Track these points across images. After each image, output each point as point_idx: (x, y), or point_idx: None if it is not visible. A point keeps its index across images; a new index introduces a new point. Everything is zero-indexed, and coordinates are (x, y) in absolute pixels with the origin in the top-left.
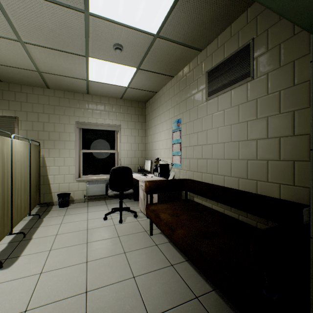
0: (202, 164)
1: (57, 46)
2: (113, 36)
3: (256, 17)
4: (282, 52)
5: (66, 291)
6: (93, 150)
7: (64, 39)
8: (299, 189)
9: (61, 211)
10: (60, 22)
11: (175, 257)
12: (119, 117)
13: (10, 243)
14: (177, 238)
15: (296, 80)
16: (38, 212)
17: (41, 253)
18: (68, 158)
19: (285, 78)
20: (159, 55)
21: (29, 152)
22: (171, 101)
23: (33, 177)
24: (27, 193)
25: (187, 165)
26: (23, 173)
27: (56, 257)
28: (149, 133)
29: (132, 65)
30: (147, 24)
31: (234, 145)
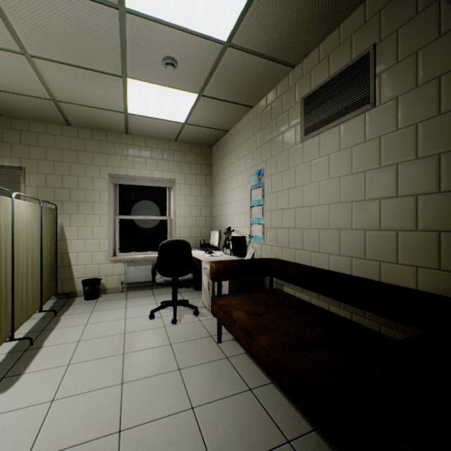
0: (295, 236)
1: (80, 62)
2: (163, 46)
3: (378, 12)
4: (421, 64)
5: (89, 429)
6: (134, 216)
7: (89, 51)
8: (448, 274)
9: (87, 305)
10: (83, 23)
11: (255, 376)
12: (172, 168)
13: (10, 354)
14: (258, 349)
15: (442, 106)
16: (54, 307)
17: (54, 369)
18: (98, 227)
19: (425, 104)
20: (231, 75)
21: (40, 218)
22: (249, 144)
23: (46, 256)
24: (36, 279)
25: (273, 238)
26: (30, 249)
27: (77, 376)
28: (217, 191)
29: (191, 90)
30: (214, 26)
31: (345, 208)
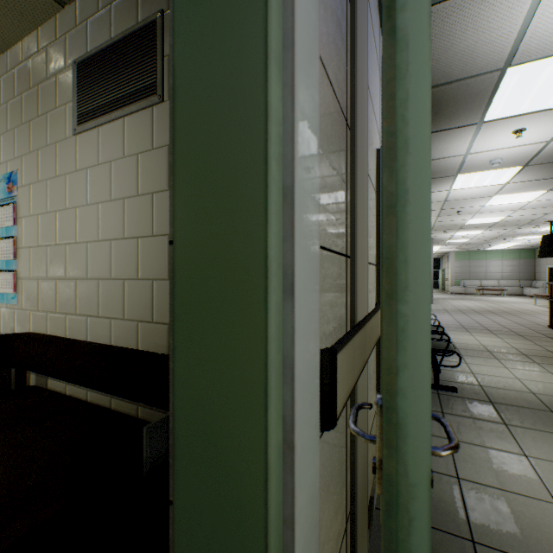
0: (66, 291)
1: None
2: None
3: None
4: None
5: None
6: None
7: None
8: None
9: None
10: None
11: None
12: None
13: None
14: None
15: None
16: None
17: None
18: None
19: None
20: None
21: None
22: None
23: None
24: None
25: (33, 296)
26: None
27: None
28: None
29: None
30: None
31: (131, 246)
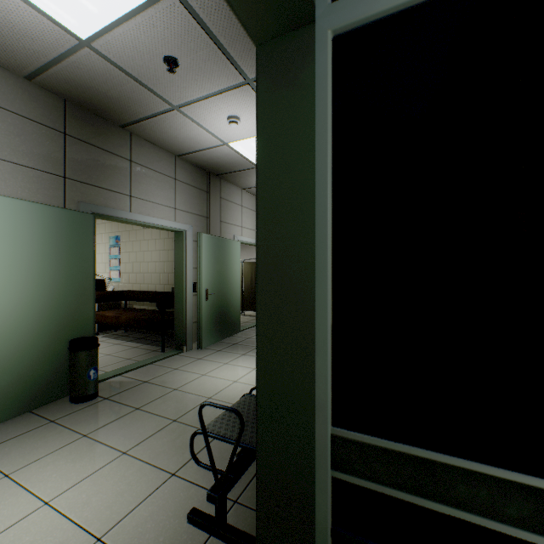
0: (141, 277)
1: None
2: None
3: None
4: None
5: None
6: None
7: None
8: None
9: None
10: None
11: (119, 342)
12: None
13: None
14: (123, 320)
15: None
16: None
17: None
18: None
19: None
20: None
21: None
22: None
23: None
24: None
25: (127, 279)
26: None
27: None
28: None
29: None
30: None
31: (162, 264)
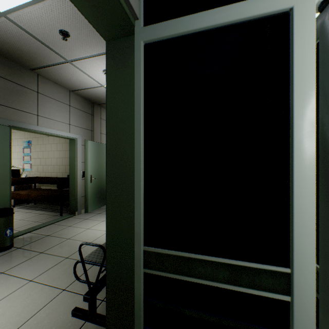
0: (46, 168)
1: None
2: None
3: None
4: None
5: None
6: None
7: None
8: None
9: None
10: None
11: (30, 211)
12: None
13: None
14: (33, 196)
15: None
16: None
17: None
18: None
19: None
20: None
21: None
22: None
23: None
24: None
25: (36, 169)
26: None
27: None
28: None
29: None
30: None
31: (62, 159)
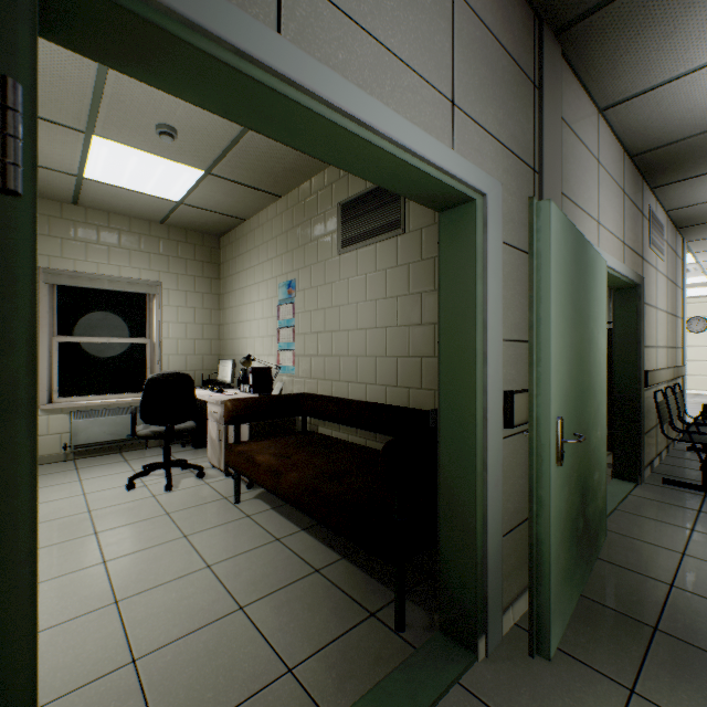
0: (332, 365)
1: None
2: (159, 111)
3: None
4: None
5: (71, 609)
6: (88, 338)
7: None
8: None
9: None
10: None
11: (283, 527)
12: (156, 264)
13: None
14: (287, 486)
15: None
16: None
17: None
18: None
19: None
20: (252, 158)
21: None
22: (276, 244)
23: None
24: None
25: (307, 368)
26: None
27: None
28: (229, 304)
29: (195, 166)
30: None
31: (381, 333)
